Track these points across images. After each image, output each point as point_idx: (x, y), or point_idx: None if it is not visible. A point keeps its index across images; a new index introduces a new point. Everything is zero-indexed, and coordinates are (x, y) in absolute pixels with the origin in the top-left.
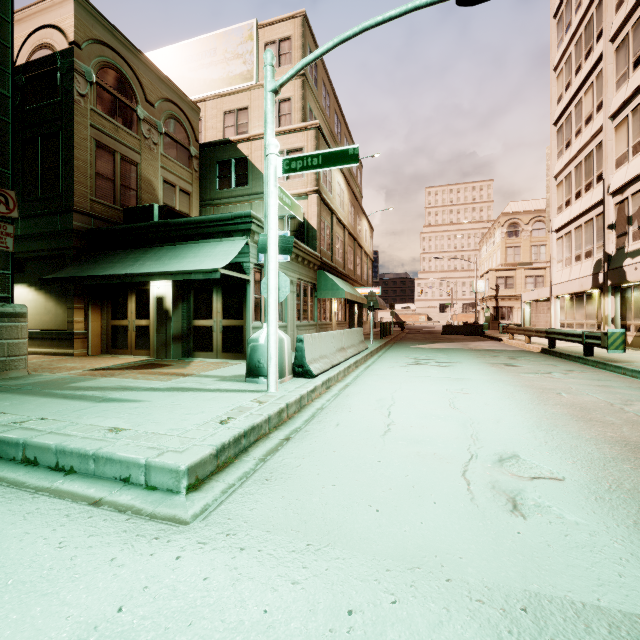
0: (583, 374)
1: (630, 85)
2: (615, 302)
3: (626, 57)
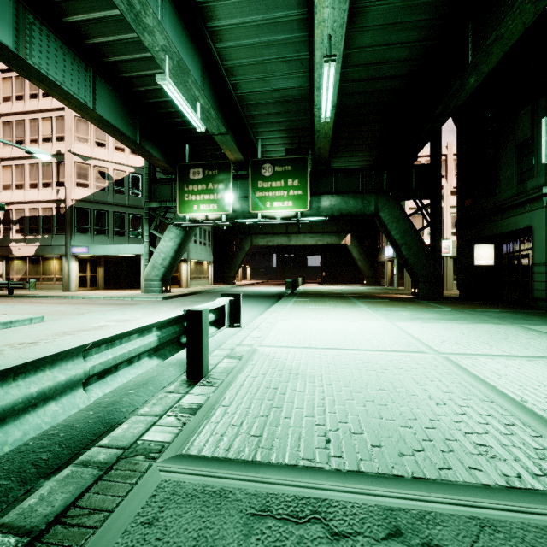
0: (31, 299)
1: (15, 151)
2: (3, 265)
3: (11, 133)
